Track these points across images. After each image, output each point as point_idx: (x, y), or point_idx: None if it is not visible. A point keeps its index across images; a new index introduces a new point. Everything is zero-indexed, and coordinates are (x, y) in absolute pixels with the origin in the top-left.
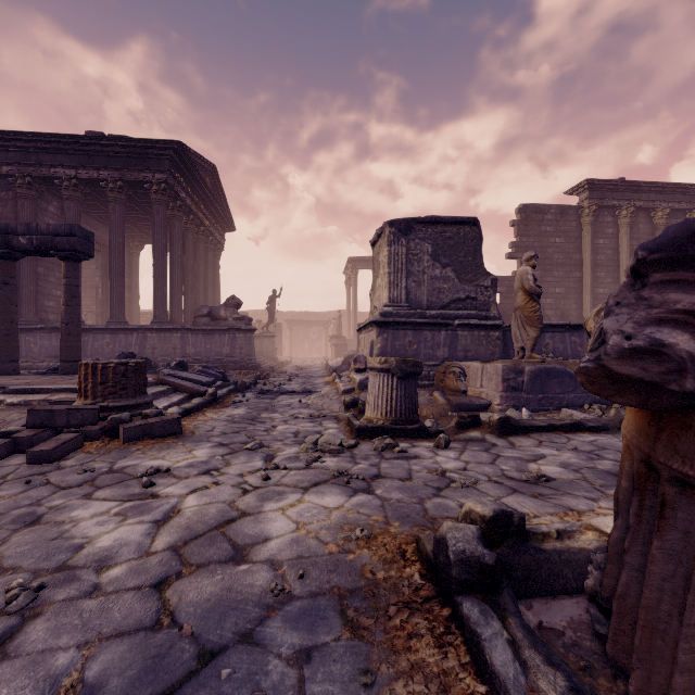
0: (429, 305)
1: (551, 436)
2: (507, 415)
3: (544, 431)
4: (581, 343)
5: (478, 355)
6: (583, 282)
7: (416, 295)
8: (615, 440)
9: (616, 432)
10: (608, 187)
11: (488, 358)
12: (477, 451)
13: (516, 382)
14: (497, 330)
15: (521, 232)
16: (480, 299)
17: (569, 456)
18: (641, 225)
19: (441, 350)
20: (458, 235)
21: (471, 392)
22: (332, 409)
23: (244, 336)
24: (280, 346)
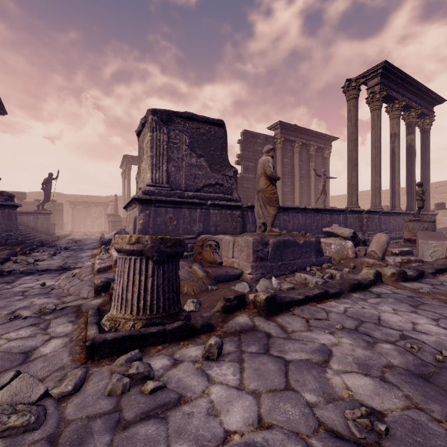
0: (187, 187)
1: (310, 309)
2: (273, 293)
3: (302, 304)
4: (289, 220)
5: (225, 229)
6: (277, 184)
7: (176, 178)
8: (358, 307)
9: (348, 295)
10: (290, 128)
11: (232, 232)
12: (257, 356)
13: (263, 253)
14: (239, 210)
15: (244, 148)
16: (226, 185)
17: (350, 344)
18: (304, 153)
19: (197, 225)
20: (210, 132)
21: (224, 262)
22: (79, 295)
23: (2, 211)
24: (61, 222)
